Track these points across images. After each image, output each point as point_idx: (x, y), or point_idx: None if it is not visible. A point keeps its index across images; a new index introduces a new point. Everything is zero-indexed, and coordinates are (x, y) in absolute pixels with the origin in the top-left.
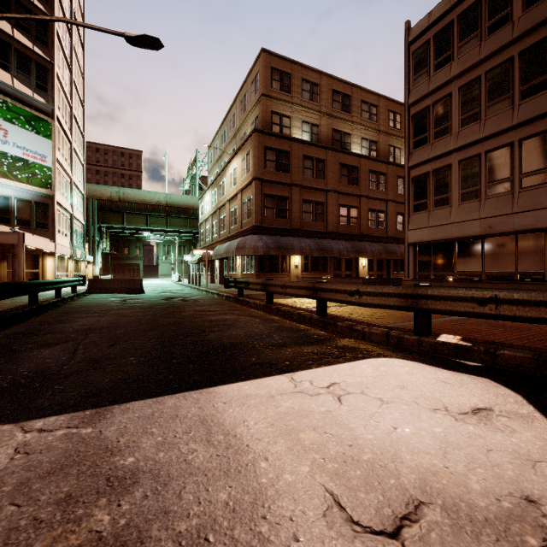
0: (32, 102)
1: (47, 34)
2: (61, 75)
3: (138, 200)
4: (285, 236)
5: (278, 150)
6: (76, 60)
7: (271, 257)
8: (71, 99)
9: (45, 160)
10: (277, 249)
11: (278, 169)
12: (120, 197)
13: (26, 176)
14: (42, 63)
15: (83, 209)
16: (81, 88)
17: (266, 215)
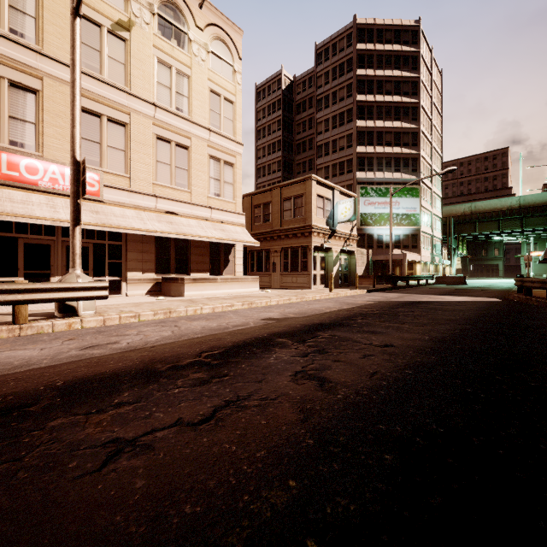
0: (409, 181)
1: (417, 139)
2: (424, 153)
3: (488, 209)
4: None
5: None
6: (435, 130)
7: None
8: (431, 161)
9: (416, 210)
10: None
11: None
12: (472, 211)
13: (407, 222)
14: (414, 157)
15: (440, 228)
16: (439, 144)
17: None
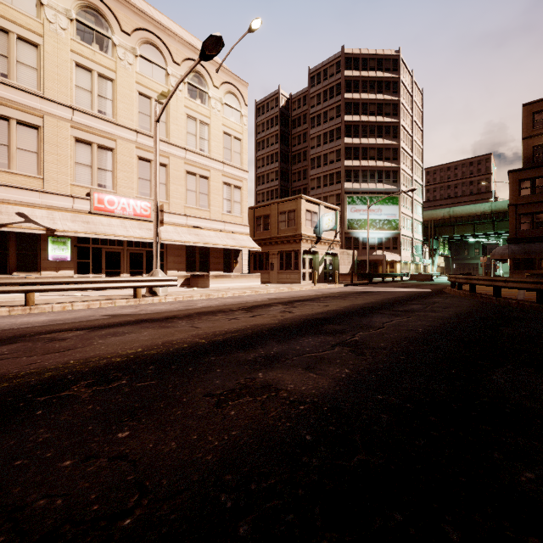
0: (390, 191)
1: (397, 154)
2: (404, 166)
3: (465, 214)
4: (542, 242)
5: (533, 178)
6: (416, 144)
7: (526, 259)
8: (411, 172)
9: (396, 216)
10: (522, 254)
11: (533, 192)
12: (450, 215)
13: (388, 227)
14: (395, 170)
15: (421, 231)
16: (420, 156)
17: (520, 229)
